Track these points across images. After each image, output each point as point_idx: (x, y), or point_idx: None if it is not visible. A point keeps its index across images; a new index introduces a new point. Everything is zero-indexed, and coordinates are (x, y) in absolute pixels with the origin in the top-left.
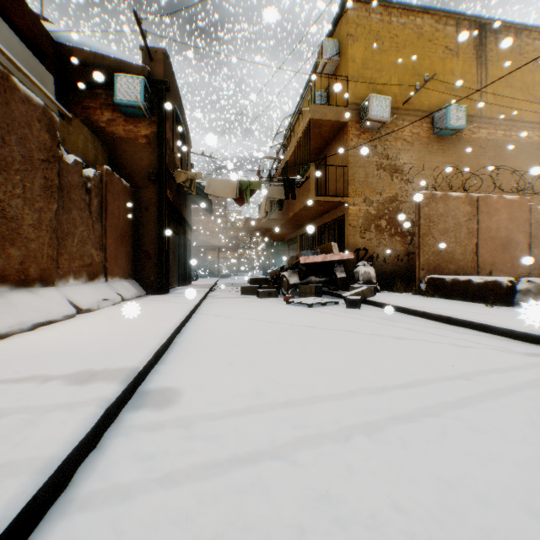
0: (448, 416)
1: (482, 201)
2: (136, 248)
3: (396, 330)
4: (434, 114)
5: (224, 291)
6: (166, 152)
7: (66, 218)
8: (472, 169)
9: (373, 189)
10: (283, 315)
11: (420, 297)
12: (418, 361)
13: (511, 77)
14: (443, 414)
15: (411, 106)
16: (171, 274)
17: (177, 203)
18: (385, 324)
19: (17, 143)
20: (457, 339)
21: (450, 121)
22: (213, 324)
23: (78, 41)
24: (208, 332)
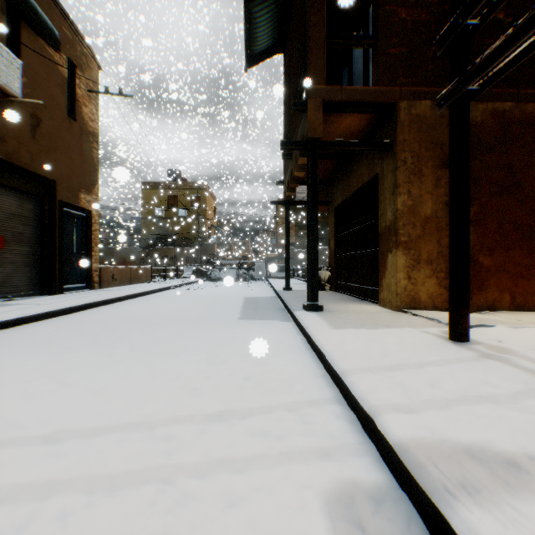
0: None
1: None
2: None
3: None
4: None
5: None
6: None
7: None
8: None
9: None
10: None
11: None
12: None
13: None
14: None
15: None
16: None
17: None
18: None
19: None
20: None
21: None
22: None
23: None
24: None
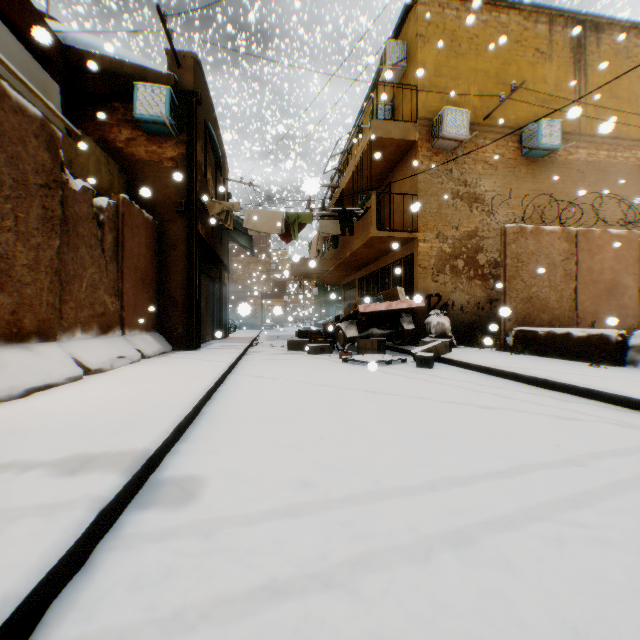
0: (562, 520)
1: (582, 236)
2: (160, 294)
3: (481, 396)
4: (523, 131)
5: (267, 346)
6: (197, 178)
7: (72, 258)
8: (569, 197)
9: (448, 222)
10: (338, 376)
11: (506, 354)
12: (513, 439)
13: (616, 85)
14: (555, 518)
15: (494, 122)
16: (204, 326)
17: (211, 240)
18: (465, 388)
19: (7, 163)
20: (559, 409)
21: (543, 139)
22: (251, 388)
23: (91, 44)
24: (246, 398)
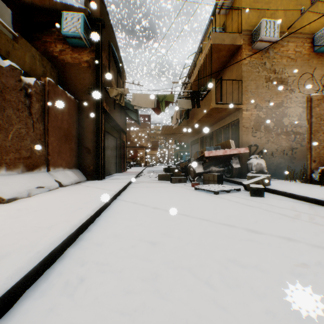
0: None
1: None
2: (80, 145)
3: None
4: (314, 35)
5: (146, 177)
6: (102, 74)
7: None
8: None
9: (262, 97)
10: (194, 204)
11: (315, 186)
12: None
13: None
14: None
15: (294, 30)
16: (110, 165)
17: (113, 114)
18: (316, 224)
19: None
20: None
21: None
22: (125, 217)
23: None
24: (115, 231)
